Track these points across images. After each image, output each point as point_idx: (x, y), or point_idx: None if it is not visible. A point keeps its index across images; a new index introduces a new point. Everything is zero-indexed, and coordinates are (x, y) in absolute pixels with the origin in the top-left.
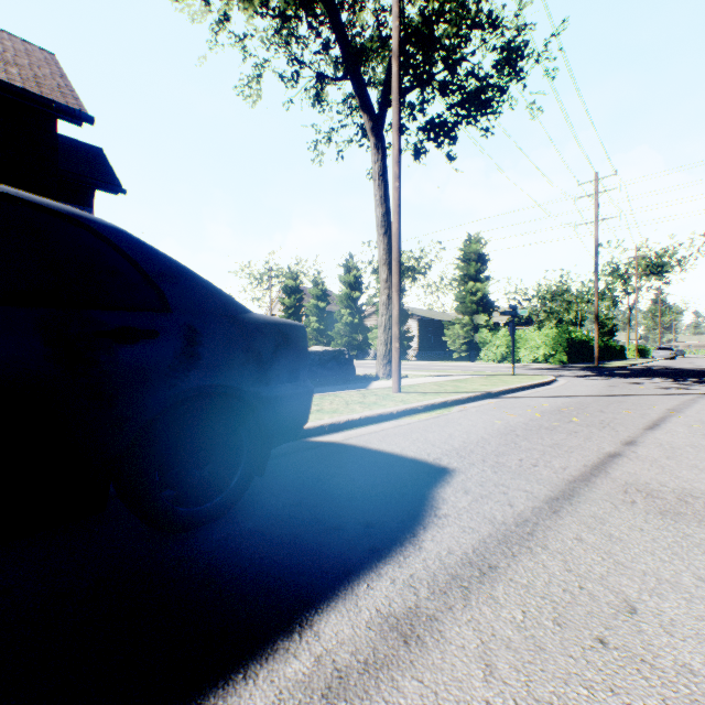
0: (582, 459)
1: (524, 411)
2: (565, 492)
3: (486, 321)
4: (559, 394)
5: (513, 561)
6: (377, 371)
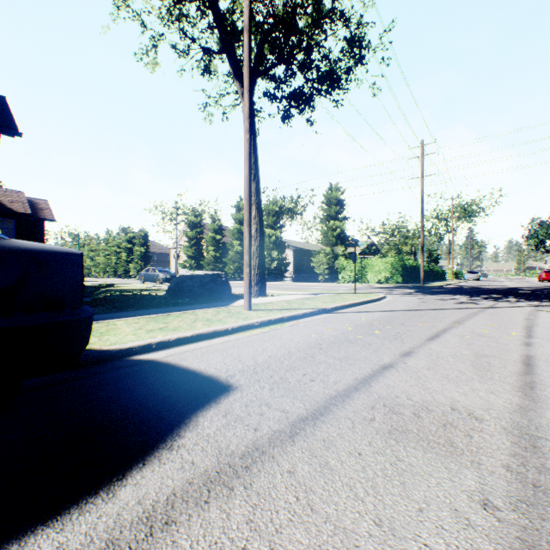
0: (357, 372)
1: (343, 325)
2: (318, 411)
3: (343, 251)
4: (380, 309)
5: (200, 510)
6: None
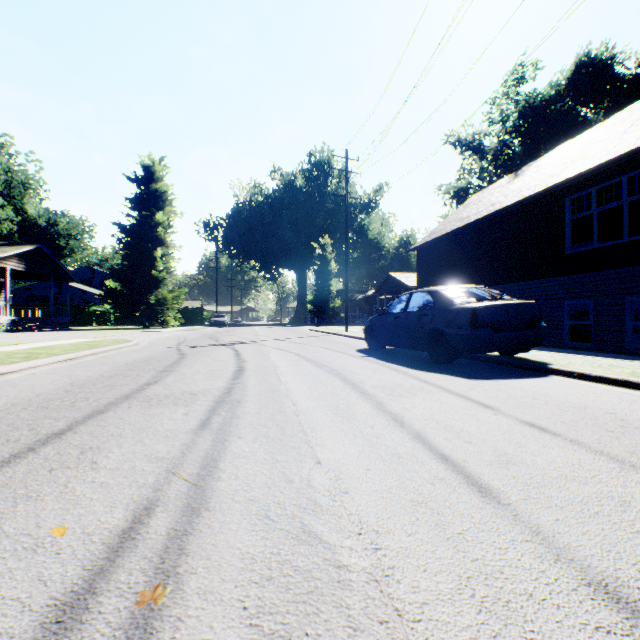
0: (477, 397)
1: None
2: (428, 382)
3: None
4: None
5: (395, 371)
6: None
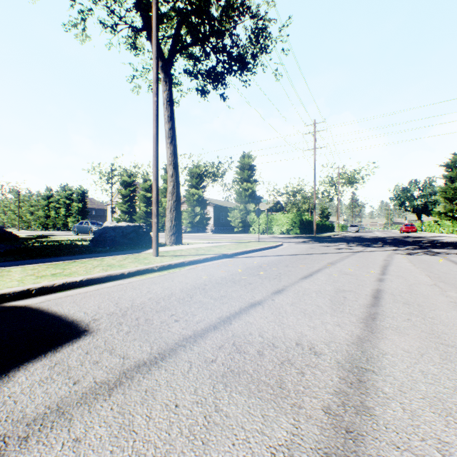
0: (225, 311)
1: (236, 267)
2: (162, 354)
3: (254, 208)
4: (273, 254)
5: None
6: (165, 240)
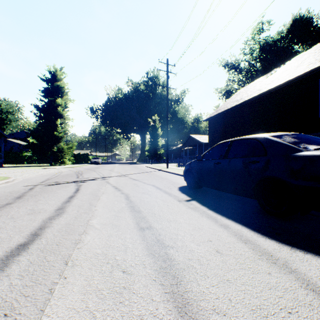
0: None
1: None
2: None
3: None
4: None
5: (248, 247)
6: None
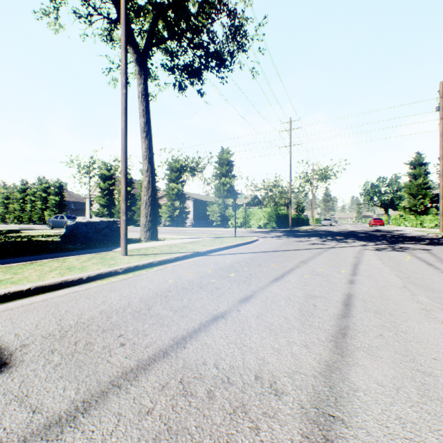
0: (182, 328)
1: (207, 268)
2: (87, 403)
3: (232, 202)
4: (248, 251)
5: None
6: (140, 236)
